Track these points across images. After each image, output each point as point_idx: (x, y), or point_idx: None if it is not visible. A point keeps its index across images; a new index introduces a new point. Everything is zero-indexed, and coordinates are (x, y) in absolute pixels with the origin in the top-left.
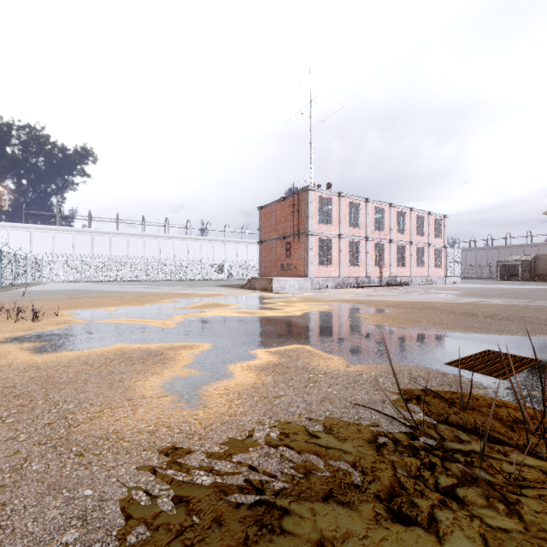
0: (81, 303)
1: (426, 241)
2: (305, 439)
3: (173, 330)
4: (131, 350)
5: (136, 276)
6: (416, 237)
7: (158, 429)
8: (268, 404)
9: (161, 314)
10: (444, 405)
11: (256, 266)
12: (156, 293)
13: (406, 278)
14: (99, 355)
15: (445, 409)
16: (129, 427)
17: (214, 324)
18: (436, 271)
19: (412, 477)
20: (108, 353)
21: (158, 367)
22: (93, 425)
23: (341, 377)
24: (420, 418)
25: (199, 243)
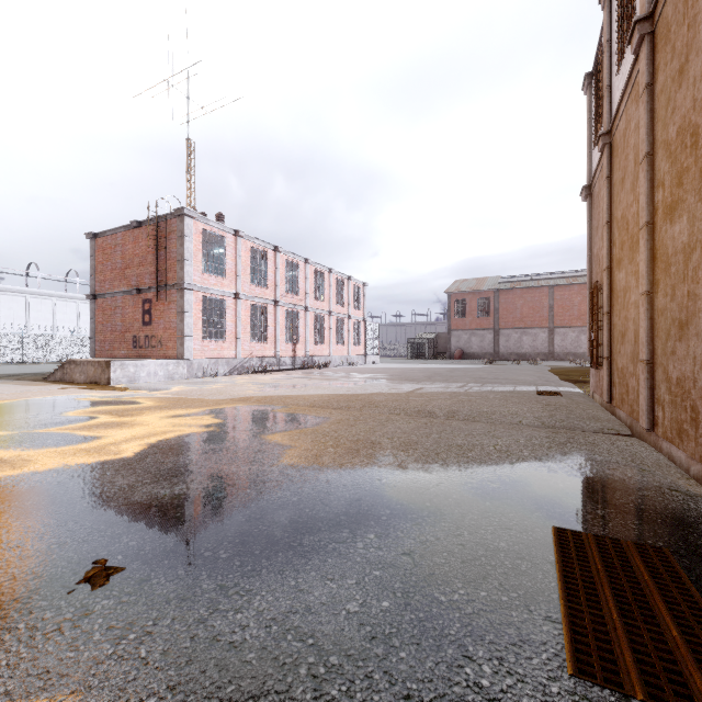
0: None
1: (346, 312)
2: None
3: None
4: None
5: None
6: (336, 306)
7: None
8: None
9: None
10: None
11: None
12: None
13: (324, 357)
14: None
15: None
16: None
17: None
18: (356, 349)
19: None
20: None
21: None
22: None
23: None
24: None
25: None
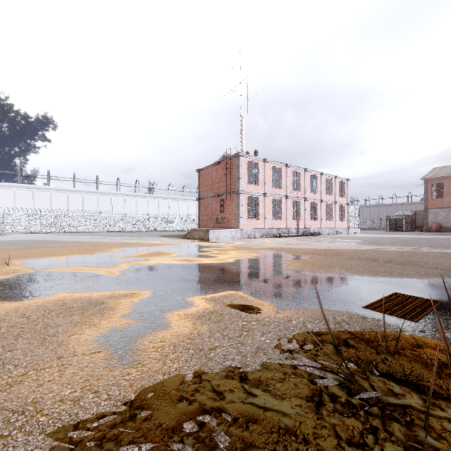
0: (35, 253)
1: (333, 199)
2: (241, 401)
3: (116, 278)
4: (72, 300)
5: (90, 228)
6: (325, 196)
7: (84, 395)
8: (204, 358)
9: (108, 263)
10: (371, 352)
11: (195, 219)
12: (107, 243)
13: (317, 229)
14: (39, 306)
15: (373, 357)
16: (51, 395)
17: (156, 271)
18: (341, 223)
19: (356, 445)
20: (49, 303)
21: (96, 318)
22: (11, 393)
23: (272, 324)
24: (352, 368)
25: (146, 199)
